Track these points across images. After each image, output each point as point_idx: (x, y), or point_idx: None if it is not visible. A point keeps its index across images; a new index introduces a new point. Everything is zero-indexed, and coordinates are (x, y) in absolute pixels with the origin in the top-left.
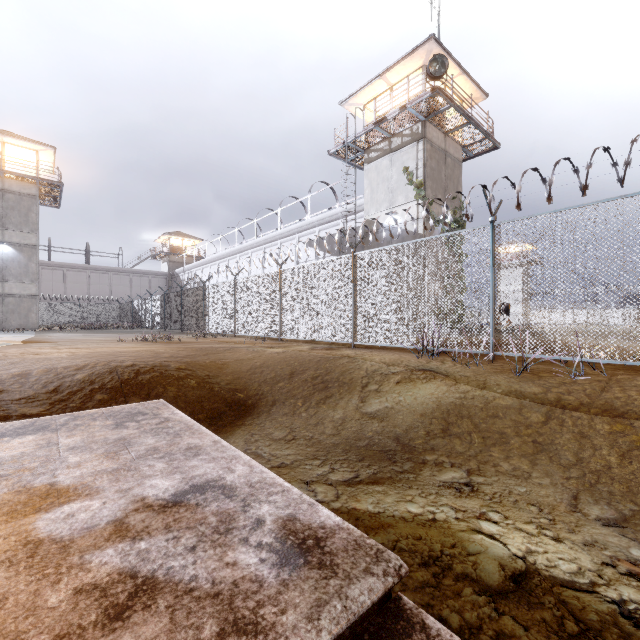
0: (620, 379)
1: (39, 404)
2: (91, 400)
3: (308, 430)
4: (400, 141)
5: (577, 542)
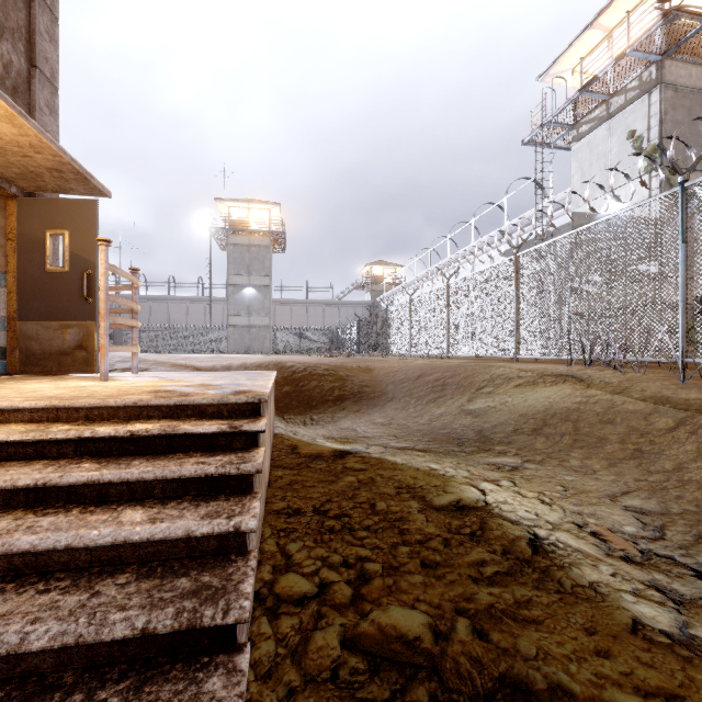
0: None
1: None
2: None
3: (405, 419)
4: (622, 99)
5: (567, 509)
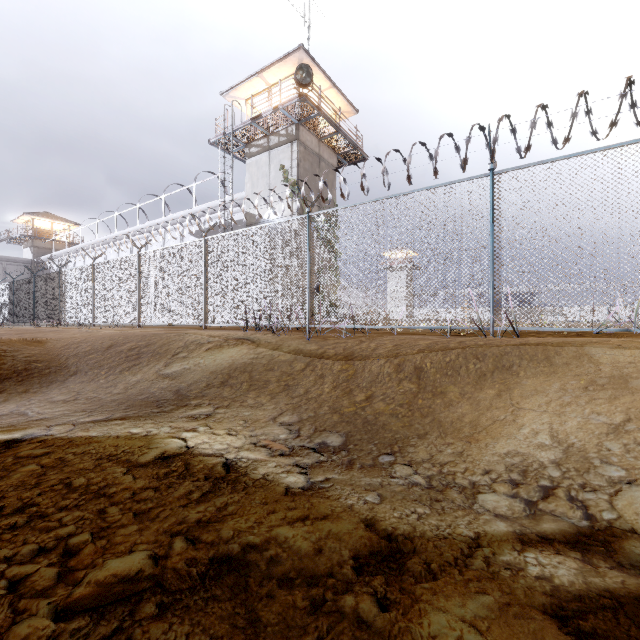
0: (377, 338)
1: None
2: None
3: (96, 391)
4: (277, 140)
5: (248, 435)
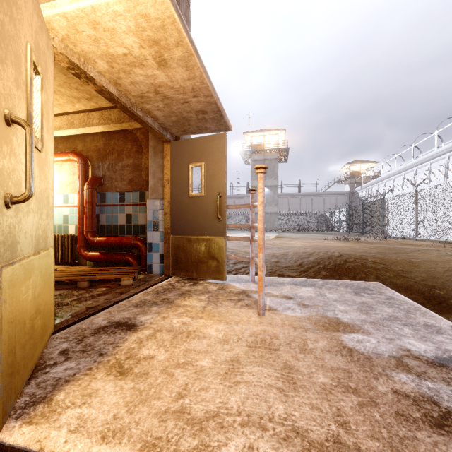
0: None
1: (294, 271)
2: (319, 274)
3: None
4: None
5: None
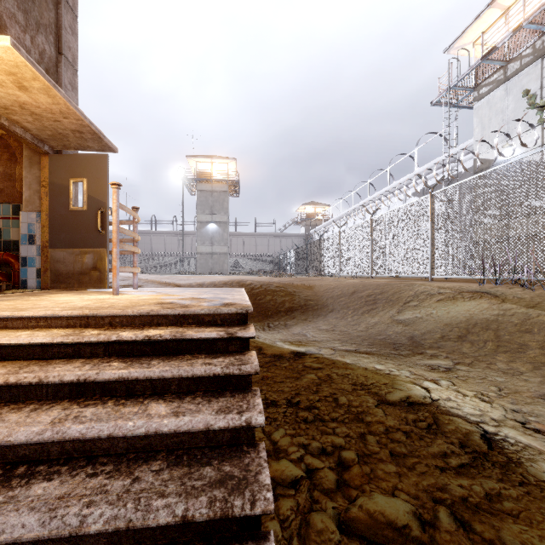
0: None
1: None
2: None
3: (345, 326)
4: (518, 65)
5: (507, 407)
